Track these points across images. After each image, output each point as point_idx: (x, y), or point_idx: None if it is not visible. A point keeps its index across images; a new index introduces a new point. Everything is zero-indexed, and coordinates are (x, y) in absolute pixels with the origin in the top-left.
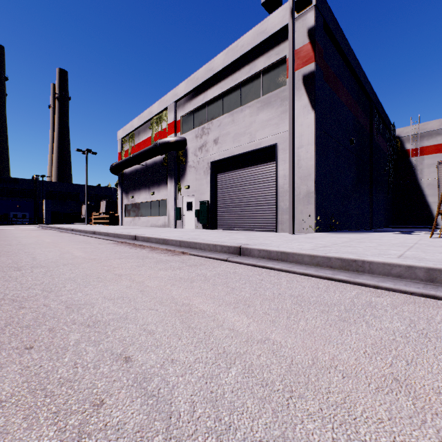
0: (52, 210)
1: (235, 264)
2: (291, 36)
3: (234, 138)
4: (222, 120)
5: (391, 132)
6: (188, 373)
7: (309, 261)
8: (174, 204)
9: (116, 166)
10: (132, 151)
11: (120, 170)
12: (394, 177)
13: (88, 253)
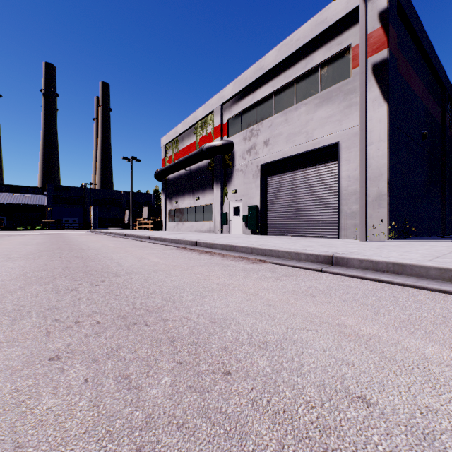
0: (99, 216)
1: (335, 276)
2: (363, 21)
3: (287, 138)
4: (274, 120)
5: None
6: None
7: (436, 275)
8: (220, 209)
9: (160, 172)
10: (175, 157)
11: (164, 176)
12: None
13: (164, 259)
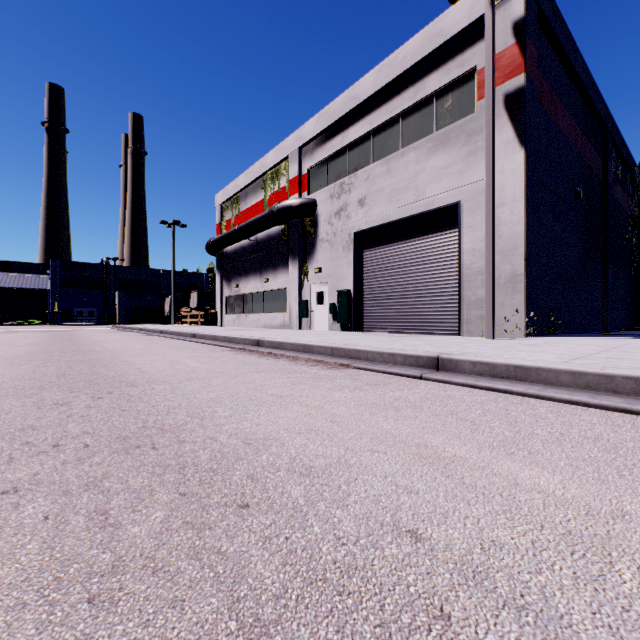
0: (127, 306)
1: (438, 384)
2: (491, 34)
3: (390, 196)
4: (372, 170)
5: (635, 179)
6: (543, 568)
7: (569, 381)
8: (298, 295)
9: (214, 242)
10: (236, 221)
11: (220, 249)
12: (639, 249)
13: (207, 364)
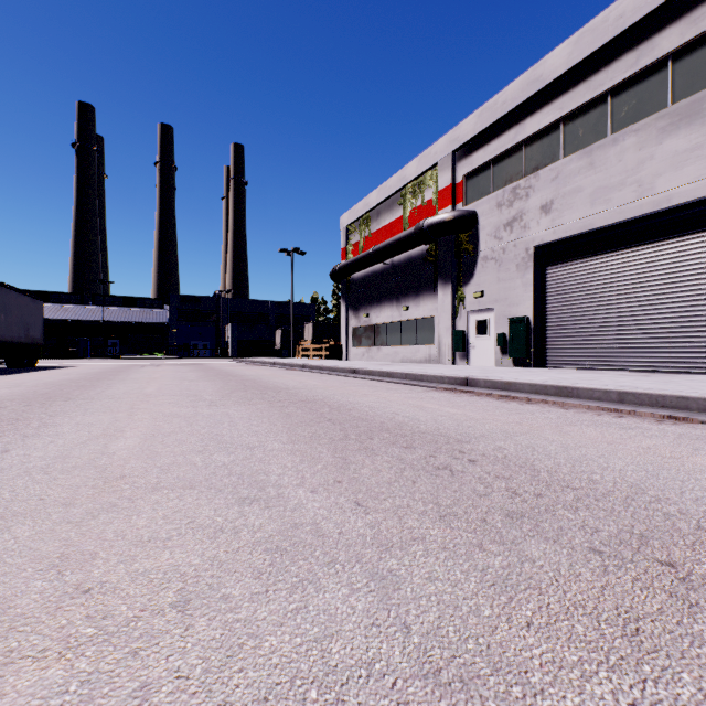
0: (239, 339)
1: None
2: None
3: (593, 197)
4: (562, 167)
5: None
6: None
7: None
8: (450, 324)
9: (342, 268)
10: (365, 244)
11: (347, 275)
12: None
13: (465, 410)
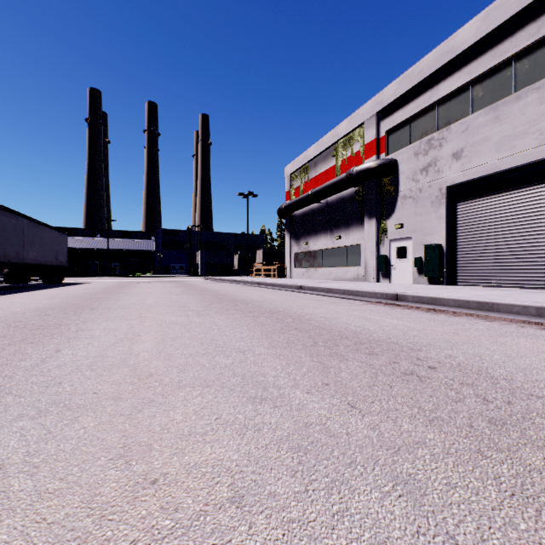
0: (206, 262)
1: None
2: None
3: (499, 144)
4: (471, 121)
5: None
6: None
7: None
8: (375, 250)
9: (286, 207)
10: (305, 188)
11: (290, 212)
12: None
13: (404, 321)
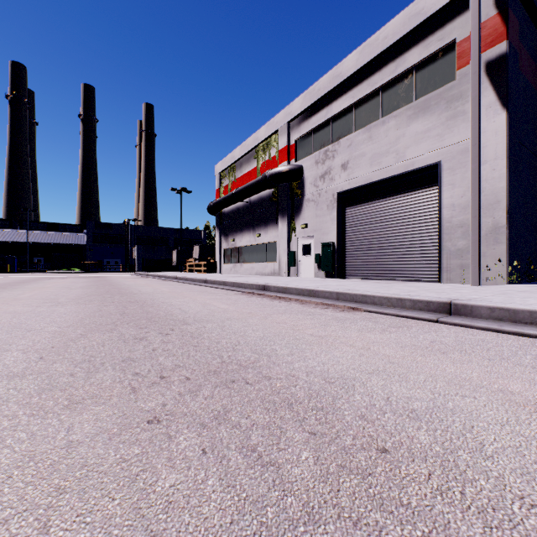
0: (143, 257)
1: (458, 328)
2: (476, 7)
3: (371, 160)
4: (354, 138)
5: None
6: None
7: None
8: (286, 247)
9: (215, 204)
10: (232, 187)
11: (219, 210)
12: None
13: (233, 306)
